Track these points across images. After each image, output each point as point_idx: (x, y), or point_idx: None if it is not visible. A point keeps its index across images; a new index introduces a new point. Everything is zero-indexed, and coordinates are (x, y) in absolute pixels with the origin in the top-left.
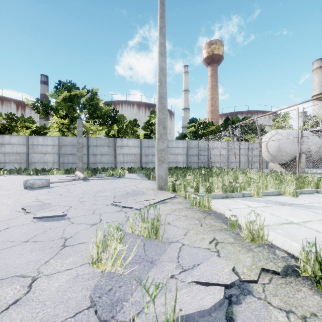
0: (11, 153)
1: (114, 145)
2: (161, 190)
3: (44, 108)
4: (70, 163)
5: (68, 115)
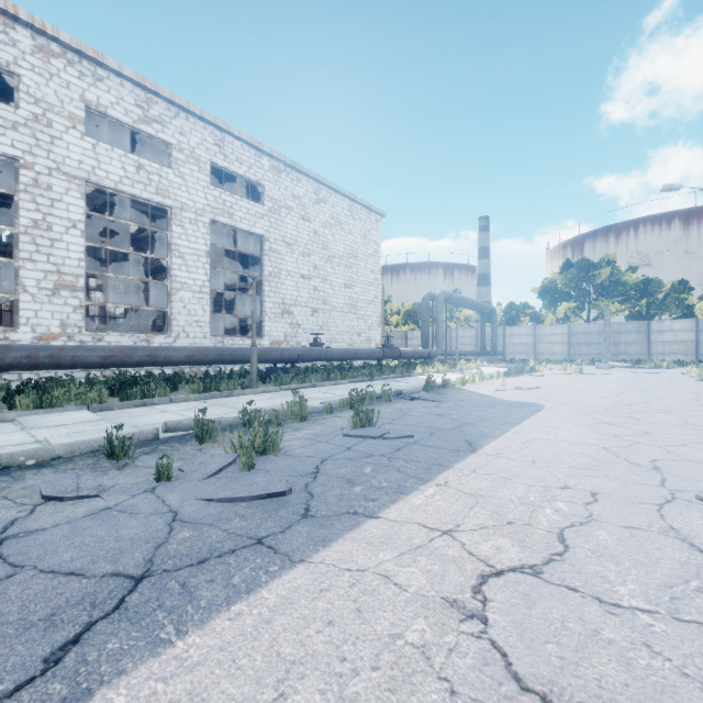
0: (519, 344)
1: (647, 330)
2: None
3: (551, 294)
4: (582, 354)
5: (568, 294)
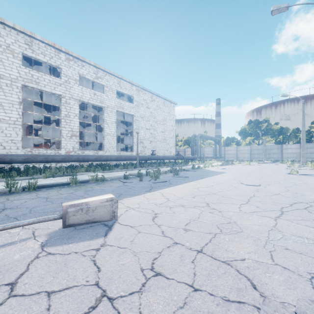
0: (231, 154)
1: (281, 148)
2: (302, 165)
3: (243, 134)
4: (256, 158)
5: (251, 133)
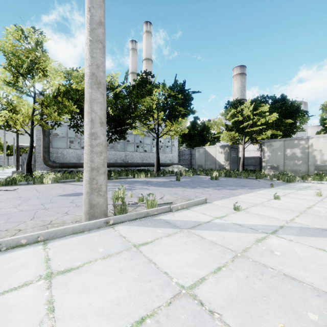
0: None
1: (8, 158)
2: None
3: None
4: None
5: None
